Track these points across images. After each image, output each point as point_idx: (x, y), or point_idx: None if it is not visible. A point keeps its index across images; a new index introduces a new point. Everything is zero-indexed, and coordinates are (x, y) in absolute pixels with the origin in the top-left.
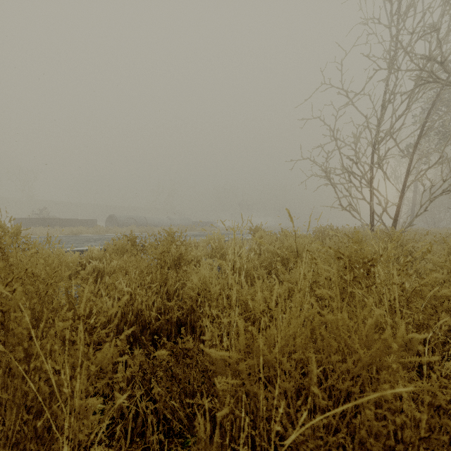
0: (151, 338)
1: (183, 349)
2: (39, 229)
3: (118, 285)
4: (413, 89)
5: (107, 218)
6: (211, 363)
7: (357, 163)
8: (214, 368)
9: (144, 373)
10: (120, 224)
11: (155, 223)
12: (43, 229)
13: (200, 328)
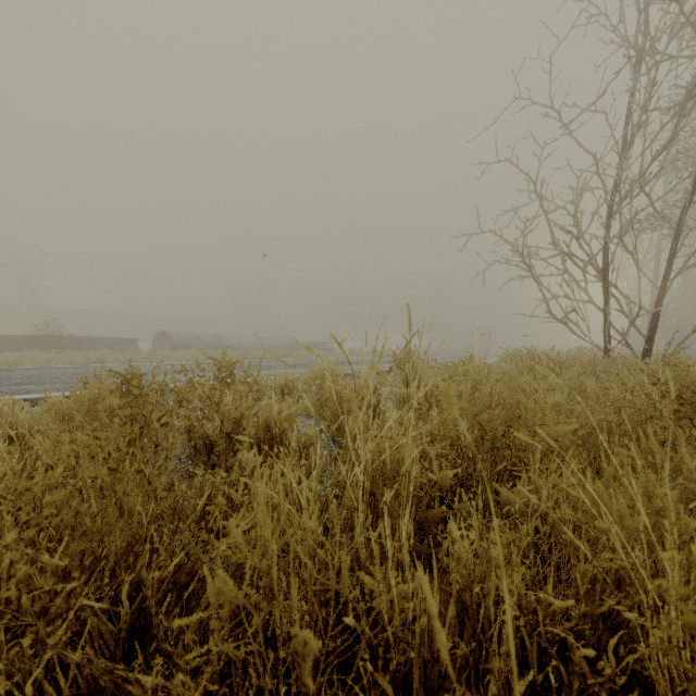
0: None
1: None
2: (33, 354)
3: None
4: (691, 97)
5: (155, 337)
6: None
7: (579, 237)
8: None
9: None
10: (176, 346)
11: (233, 345)
12: (39, 354)
13: None
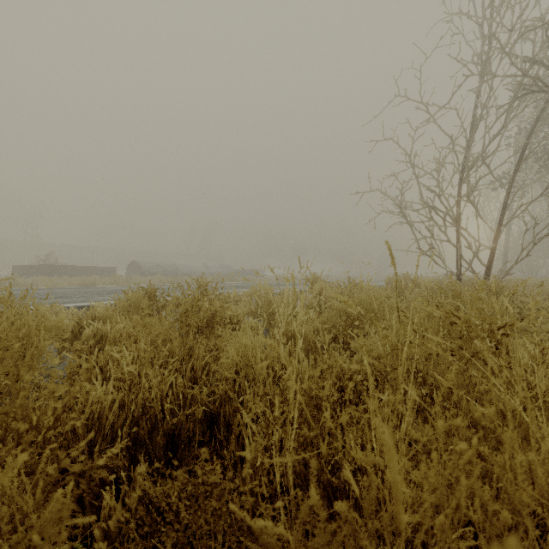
0: (165, 442)
1: (205, 485)
2: (43, 279)
3: (120, 360)
4: (512, 101)
5: (128, 266)
6: (252, 505)
7: (440, 195)
8: (258, 548)
9: (147, 507)
10: (145, 273)
11: (187, 272)
12: (47, 279)
13: (238, 425)
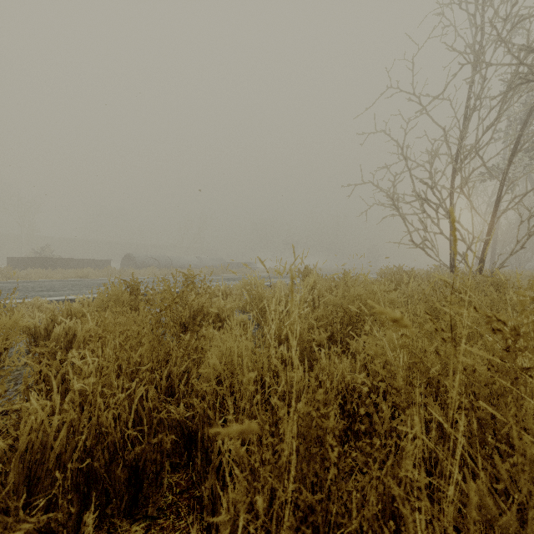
0: (127, 475)
1: None
2: (36, 271)
3: (82, 367)
4: (508, 90)
5: (123, 258)
6: None
7: (433, 187)
8: None
9: None
10: (139, 265)
11: (181, 264)
12: (41, 271)
13: (219, 453)
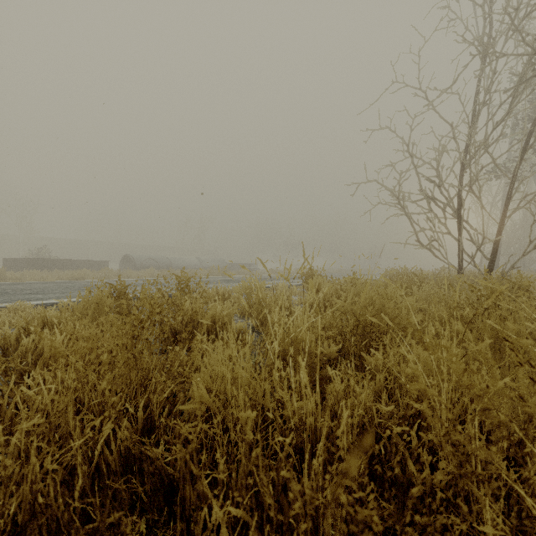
0: None
1: None
2: (31, 272)
3: (35, 397)
4: (520, 83)
5: (121, 259)
6: None
7: (440, 186)
8: None
9: None
10: (138, 266)
11: (181, 265)
12: (36, 272)
13: (204, 525)
